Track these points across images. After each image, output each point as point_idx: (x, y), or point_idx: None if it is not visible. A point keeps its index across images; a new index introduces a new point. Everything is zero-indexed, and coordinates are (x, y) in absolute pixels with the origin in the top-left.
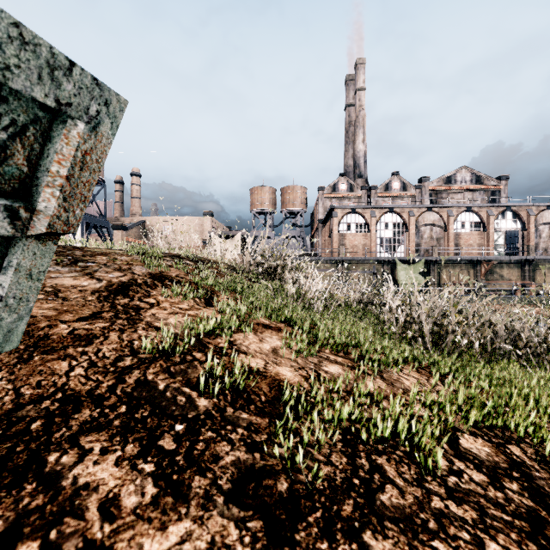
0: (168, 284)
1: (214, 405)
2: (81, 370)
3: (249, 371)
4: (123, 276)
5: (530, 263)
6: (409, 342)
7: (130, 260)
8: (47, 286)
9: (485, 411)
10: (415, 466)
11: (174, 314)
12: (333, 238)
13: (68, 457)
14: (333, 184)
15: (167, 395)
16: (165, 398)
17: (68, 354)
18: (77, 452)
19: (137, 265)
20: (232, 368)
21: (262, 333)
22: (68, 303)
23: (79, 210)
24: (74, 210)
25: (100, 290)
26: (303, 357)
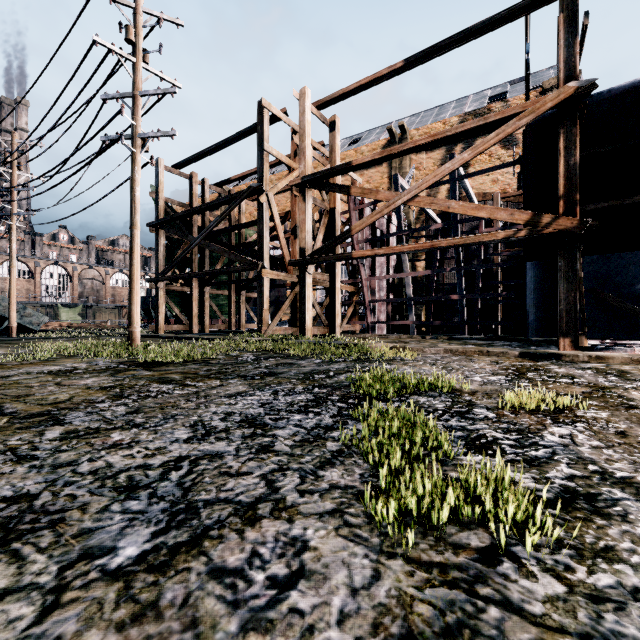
0: None
1: None
2: None
3: None
4: None
5: None
6: None
7: None
8: None
9: None
10: None
11: None
12: None
13: None
14: None
15: None
16: None
17: None
18: None
19: None
20: None
21: None
22: None
23: None
24: None
25: None
26: None
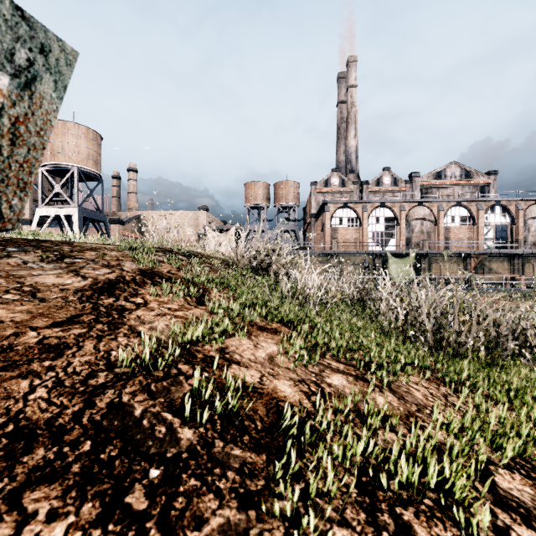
0: (158, 282)
1: (200, 437)
2: (43, 392)
3: (243, 388)
4: (110, 273)
5: (519, 256)
6: (413, 344)
7: (120, 256)
8: (26, 285)
9: (522, 440)
10: (451, 523)
11: (162, 316)
12: (325, 232)
13: (1, 528)
14: (326, 179)
15: (143, 424)
16: (141, 428)
17: (31, 370)
18: (16, 519)
19: (126, 261)
20: (223, 384)
21: (257, 337)
22: (45, 305)
23: (17, 199)
24: (9, 200)
25: (83, 288)
26: (303, 366)
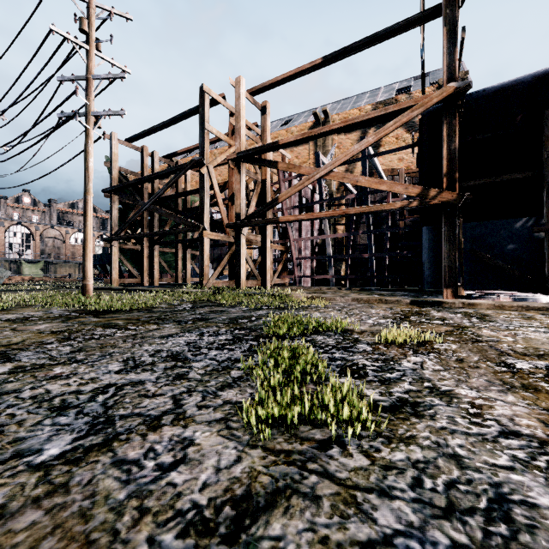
0: None
1: None
2: None
3: None
4: None
5: None
6: None
7: None
8: None
9: None
10: None
11: None
12: None
13: None
14: None
15: None
16: None
17: None
18: None
19: None
20: None
21: None
22: None
23: None
24: None
25: None
26: None
